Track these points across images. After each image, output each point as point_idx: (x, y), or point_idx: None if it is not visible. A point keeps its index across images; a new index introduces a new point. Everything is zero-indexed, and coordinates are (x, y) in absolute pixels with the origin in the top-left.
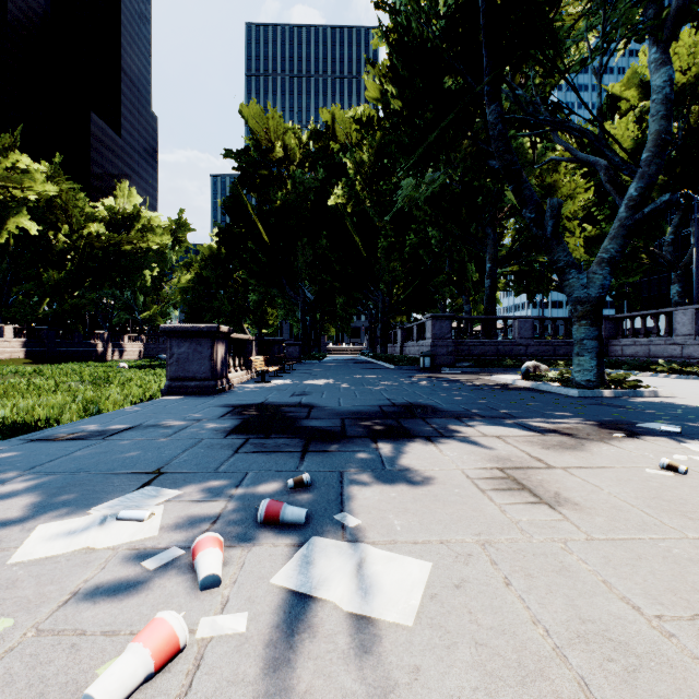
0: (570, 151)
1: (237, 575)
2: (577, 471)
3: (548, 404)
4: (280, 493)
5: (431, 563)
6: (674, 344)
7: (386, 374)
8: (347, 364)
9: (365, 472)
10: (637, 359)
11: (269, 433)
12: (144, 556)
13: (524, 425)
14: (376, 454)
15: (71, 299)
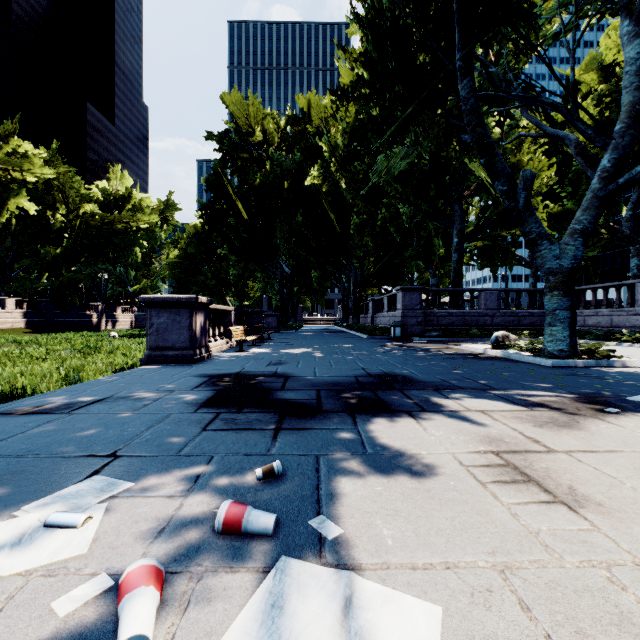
0: (539, 126)
1: (176, 626)
2: (583, 456)
3: (525, 375)
4: (246, 485)
5: (441, 607)
6: (636, 315)
7: (359, 343)
8: (322, 333)
9: (344, 456)
10: (600, 329)
11: (241, 406)
12: (60, 589)
13: (507, 398)
14: (355, 433)
15: (68, 274)
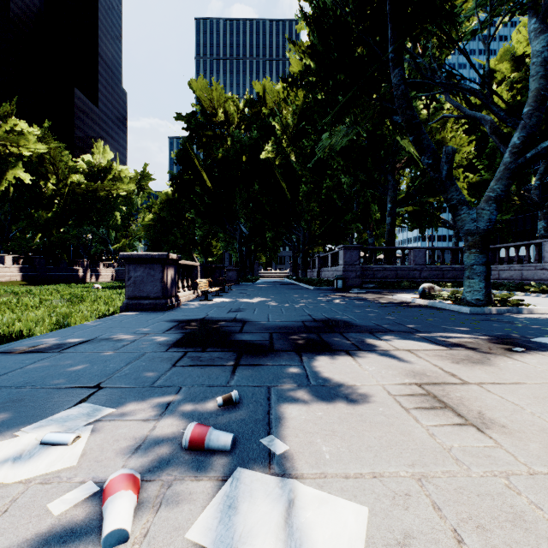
0: (460, 109)
1: (150, 523)
2: (492, 387)
3: (446, 320)
4: (209, 411)
5: (368, 507)
6: (543, 269)
7: (306, 293)
8: (275, 285)
9: (291, 387)
10: (512, 282)
11: (206, 346)
12: (55, 493)
13: (430, 339)
14: (301, 368)
15: (58, 234)
